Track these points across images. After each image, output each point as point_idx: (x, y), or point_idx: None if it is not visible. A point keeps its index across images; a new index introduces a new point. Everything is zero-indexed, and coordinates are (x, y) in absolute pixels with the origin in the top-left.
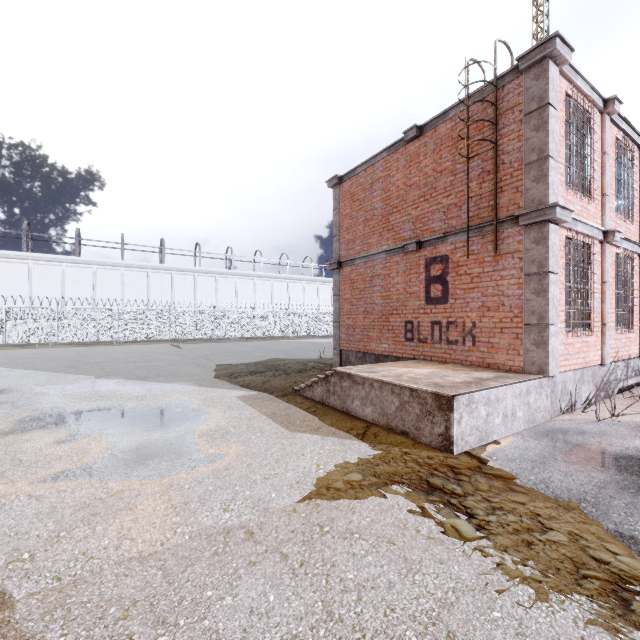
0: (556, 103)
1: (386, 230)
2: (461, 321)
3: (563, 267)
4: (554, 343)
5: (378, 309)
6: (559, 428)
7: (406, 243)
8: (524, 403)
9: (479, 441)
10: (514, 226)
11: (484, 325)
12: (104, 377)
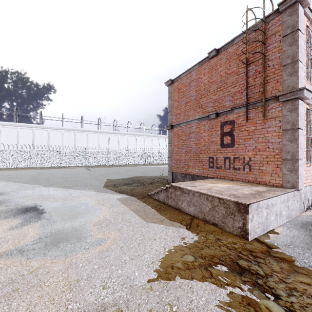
0: (302, 29)
1: (198, 107)
2: (242, 157)
3: (305, 126)
4: (301, 170)
5: (193, 150)
6: (307, 221)
7: (209, 114)
8: (286, 206)
9: (262, 231)
10: (276, 102)
11: (256, 159)
12: (48, 186)
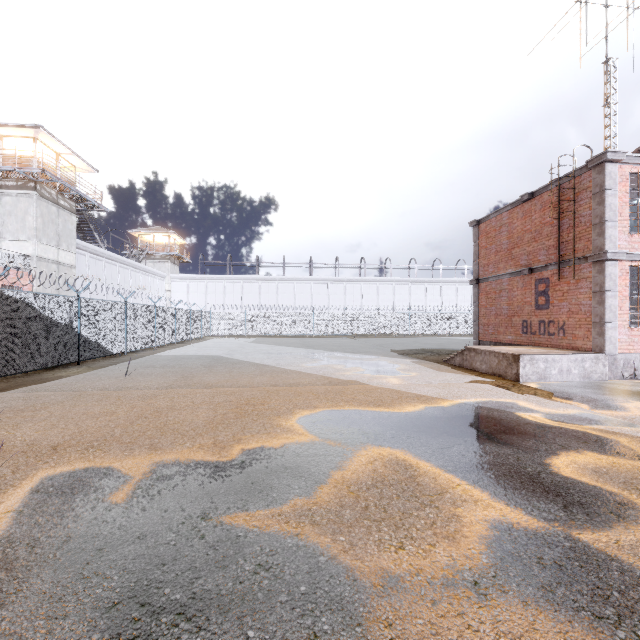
0: (614, 186)
1: (510, 259)
2: (556, 320)
3: (626, 286)
4: (612, 334)
5: (504, 312)
6: (605, 382)
7: (521, 269)
8: (579, 366)
9: (539, 379)
10: (586, 262)
11: (570, 323)
12: (332, 351)
